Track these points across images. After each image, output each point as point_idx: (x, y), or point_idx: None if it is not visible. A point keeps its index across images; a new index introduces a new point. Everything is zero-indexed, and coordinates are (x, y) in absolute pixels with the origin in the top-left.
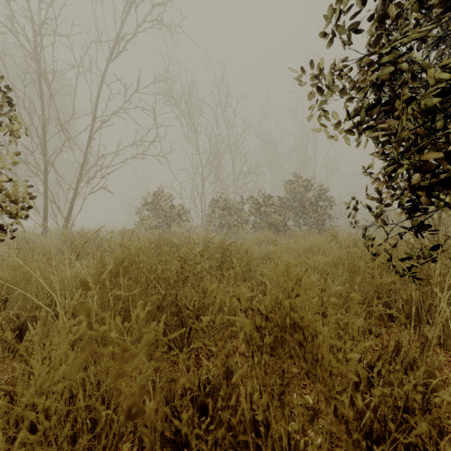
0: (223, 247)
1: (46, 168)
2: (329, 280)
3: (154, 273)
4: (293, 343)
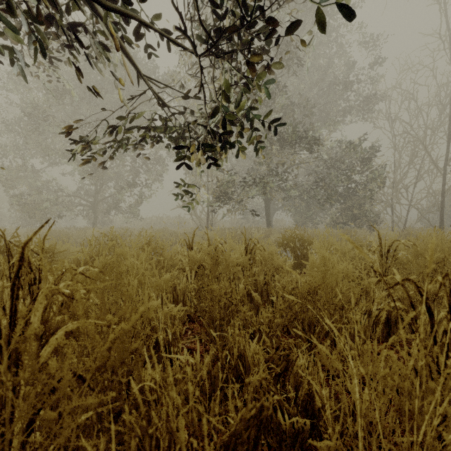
0: None
1: None
2: None
3: None
4: None
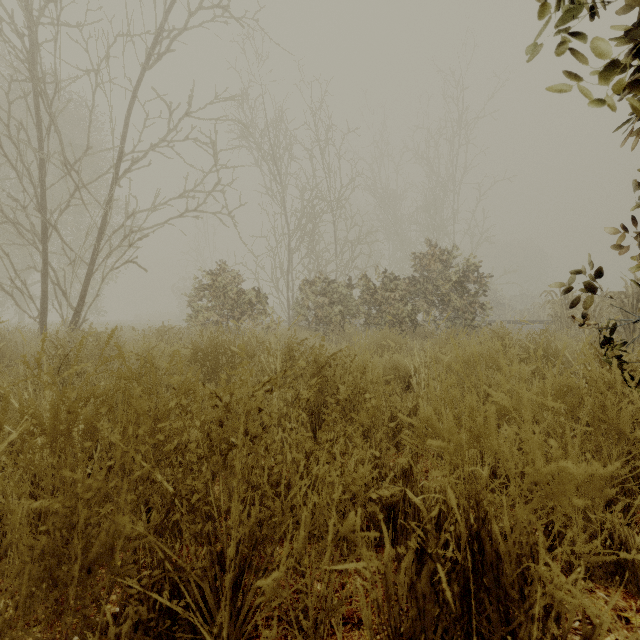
0: (319, 361)
1: (45, 231)
2: (571, 452)
3: (160, 432)
4: (491, 610)
